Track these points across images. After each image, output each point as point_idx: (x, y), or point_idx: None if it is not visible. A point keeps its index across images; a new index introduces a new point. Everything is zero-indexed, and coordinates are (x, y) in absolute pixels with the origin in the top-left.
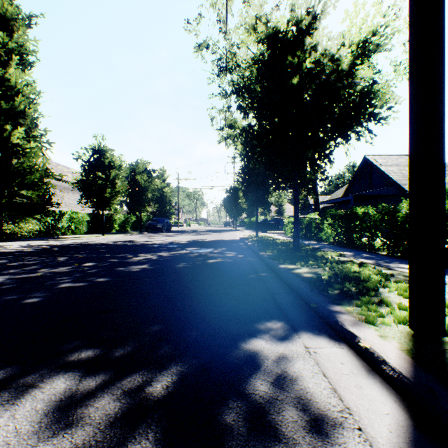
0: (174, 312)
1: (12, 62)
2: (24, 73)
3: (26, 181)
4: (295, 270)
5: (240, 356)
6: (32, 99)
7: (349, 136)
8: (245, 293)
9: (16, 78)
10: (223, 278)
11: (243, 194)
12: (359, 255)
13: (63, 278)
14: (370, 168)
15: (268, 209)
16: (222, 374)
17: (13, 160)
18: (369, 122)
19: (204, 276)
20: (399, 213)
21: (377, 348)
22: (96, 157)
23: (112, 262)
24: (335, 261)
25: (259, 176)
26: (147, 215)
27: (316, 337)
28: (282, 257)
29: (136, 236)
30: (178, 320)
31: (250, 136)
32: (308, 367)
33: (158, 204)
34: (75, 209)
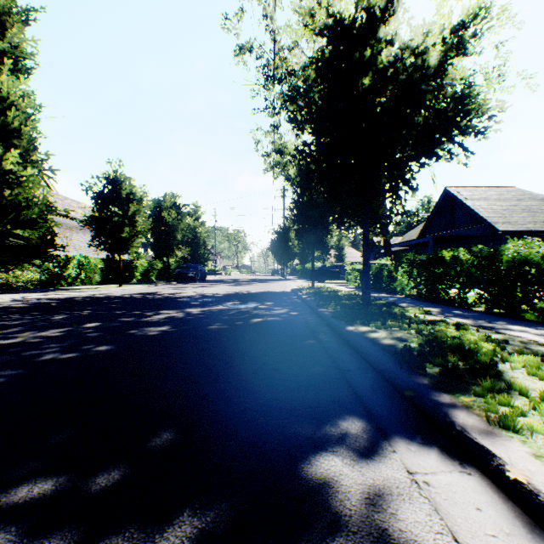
0: (199, 403)
1: (5, 67)
2: (20, 81)
3: (21, 218)
4: (370, 334)
5: (302, 493)
6: (29, 113)
7: (438, 155)
8: (303, 369)
9: (8, 86)
10: (271, 345)
11: (295, 234)
12: (449, 312)
13: (50, 346)
14: (452, 202)
15: (327, 253)
16: (272, 538)
17: (5, 191)
18: (466, 135)
19: (245, 342)
20: (503, 257)
21: (541, 484)
22: (112, 187)
23: (123, 322)
24: (421, 321)
25: (315, 212)
26: (176, 260)
27: (422, 451)
28: (349, 315)
29: (162, 287)
30: (203, 418)
31: (306, 157)
32: (422, 518)
33: (190, 247)
34: (87, 254)
